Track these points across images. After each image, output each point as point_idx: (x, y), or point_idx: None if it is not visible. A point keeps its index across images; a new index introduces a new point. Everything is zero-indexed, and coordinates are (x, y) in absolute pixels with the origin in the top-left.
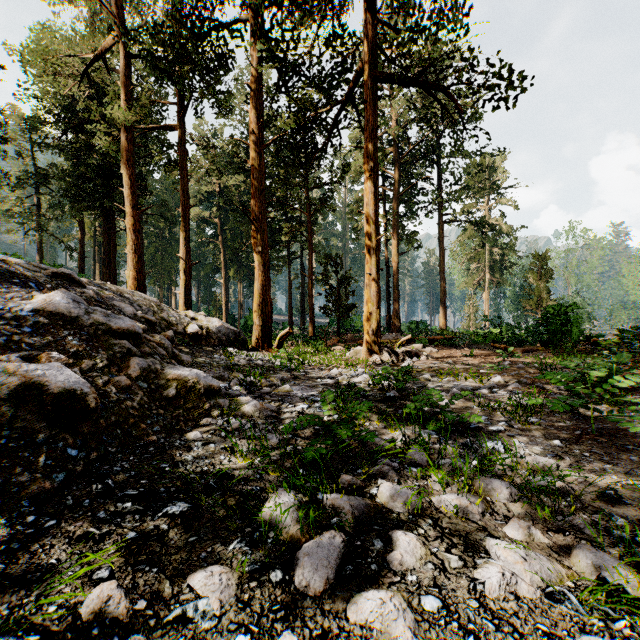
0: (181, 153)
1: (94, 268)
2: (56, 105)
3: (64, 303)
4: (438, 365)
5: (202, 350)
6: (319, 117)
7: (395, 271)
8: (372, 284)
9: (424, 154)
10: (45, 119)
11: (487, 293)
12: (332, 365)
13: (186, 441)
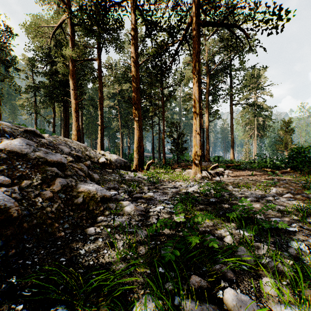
0: (99, 72)
1: (60, 131)
2: (42, 53)
3: (19, 145)
4: (235, 180)
5: (106, 171)
6: (168, 49)
7: (207, 130)
8: (197, 136)
9: (222, 69)
10: (36, 59)
11: (255, 141)
12: (175, 180)
13: (84, 235)
